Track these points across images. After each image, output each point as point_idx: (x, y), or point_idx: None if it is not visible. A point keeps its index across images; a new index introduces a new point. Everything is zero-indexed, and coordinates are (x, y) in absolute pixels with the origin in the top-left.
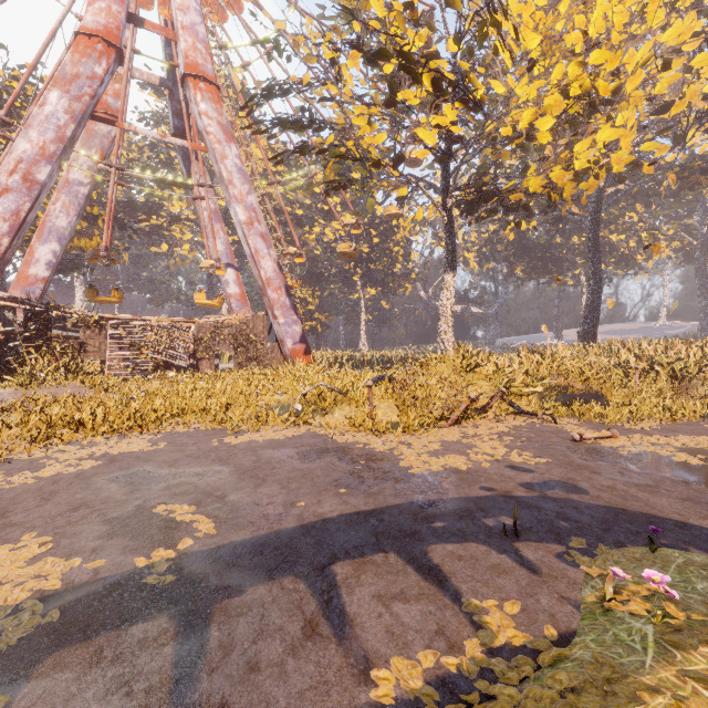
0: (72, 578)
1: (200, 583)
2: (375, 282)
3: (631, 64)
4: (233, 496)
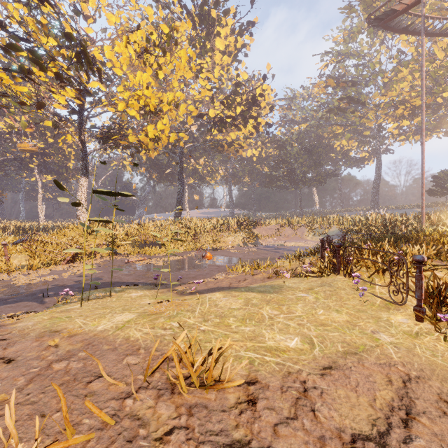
0: None
1: None
2: (51, 171)
3: (166, 100)
4: None
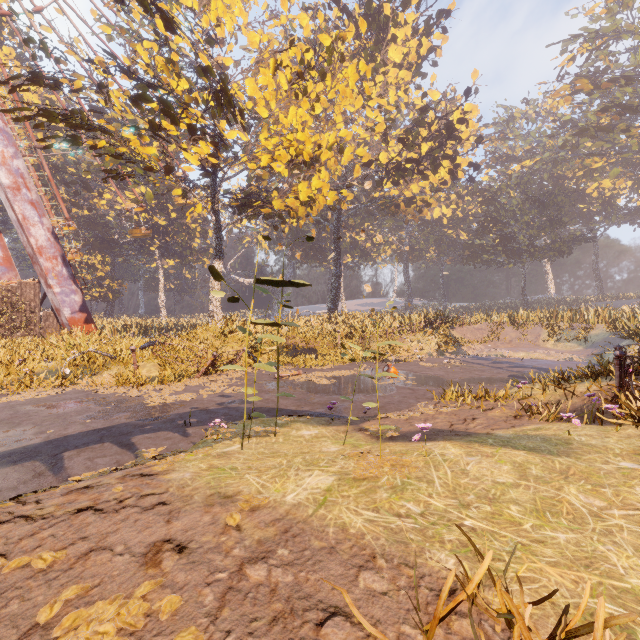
0: None
1: None
2: (173, 254)
3: (324, 144)
4: None
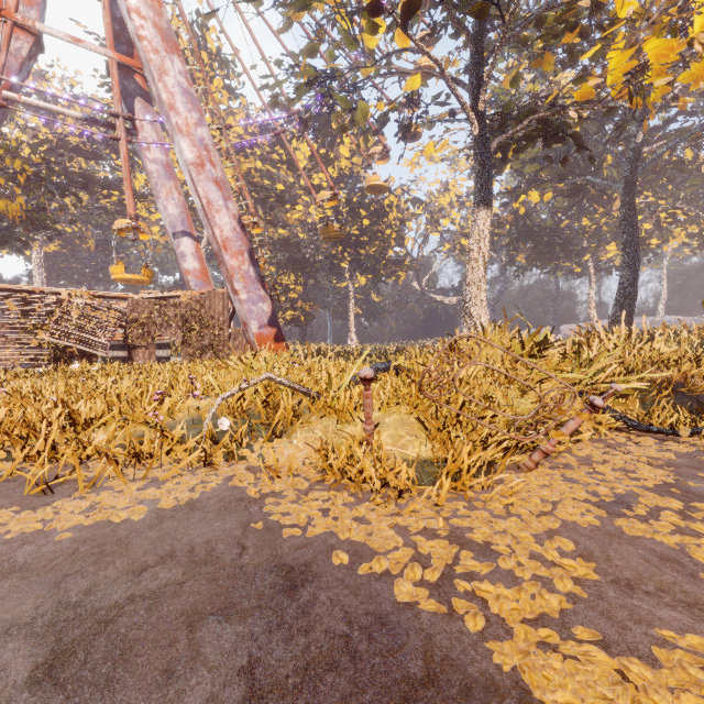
0: None
1: None
2: (365, 269)
3: None
4: None
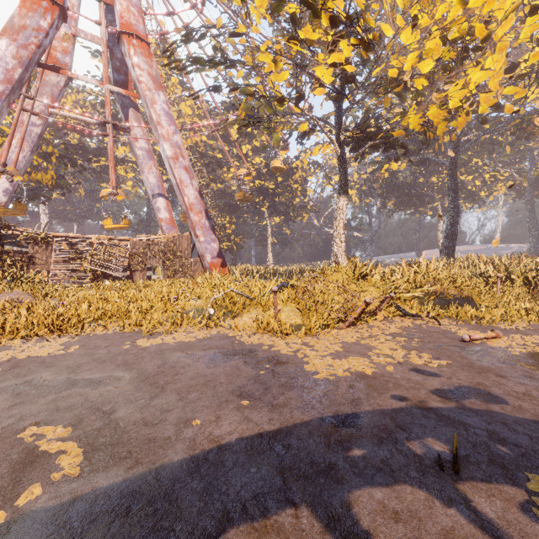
0: None
1: None
2: (279, 212)
3: (501, 12)
4: (123, 411)
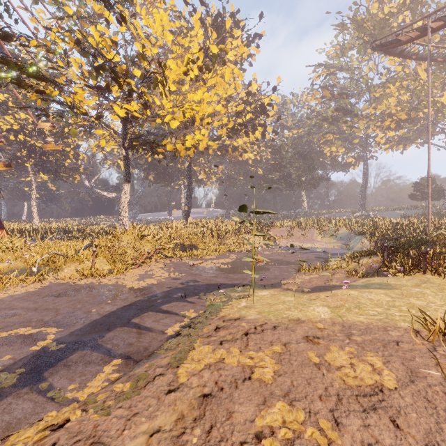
0: (1, 364)
1: (81, 341)
2: (48, 170)
3: (206, 112)
4: (48, 318)
